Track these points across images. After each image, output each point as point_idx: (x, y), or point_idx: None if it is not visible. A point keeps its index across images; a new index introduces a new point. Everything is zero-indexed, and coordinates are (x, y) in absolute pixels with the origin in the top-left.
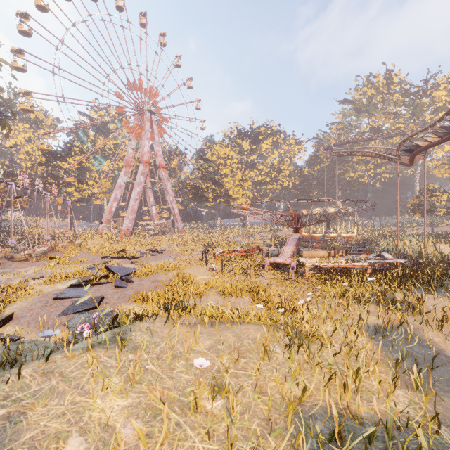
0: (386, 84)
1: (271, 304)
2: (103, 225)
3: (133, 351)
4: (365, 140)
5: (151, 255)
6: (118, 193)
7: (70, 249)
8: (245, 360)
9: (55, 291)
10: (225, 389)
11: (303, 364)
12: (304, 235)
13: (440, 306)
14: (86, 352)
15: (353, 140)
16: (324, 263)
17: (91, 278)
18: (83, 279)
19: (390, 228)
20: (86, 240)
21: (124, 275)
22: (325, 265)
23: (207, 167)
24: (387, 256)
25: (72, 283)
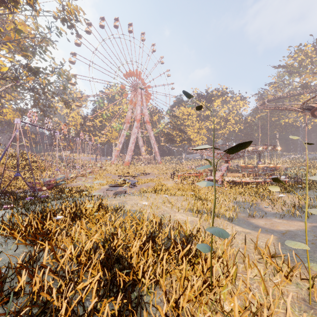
0: (314, 50)
1: (200, 195)
2: (114, 158)
3: (146, 197)
4: (294, 96)
5: (143, 175)
6: (122, 139)
7: (100, 171)
8: (180, 201)
9: (105, 188)
10: (172, 202)
11: (200, 204)
12: (241, 166)
13: (280, 197)
14: (133, 196)
15: (283, 96)
16: (235, 179)
17: (118, 183)
18: (115, 184)
19: (314, 161)
20: (107, 167)
21: (132, 183)
22: (236, 180)
23: (176, 121)
24: (282, 177)
25: (111, 185)
